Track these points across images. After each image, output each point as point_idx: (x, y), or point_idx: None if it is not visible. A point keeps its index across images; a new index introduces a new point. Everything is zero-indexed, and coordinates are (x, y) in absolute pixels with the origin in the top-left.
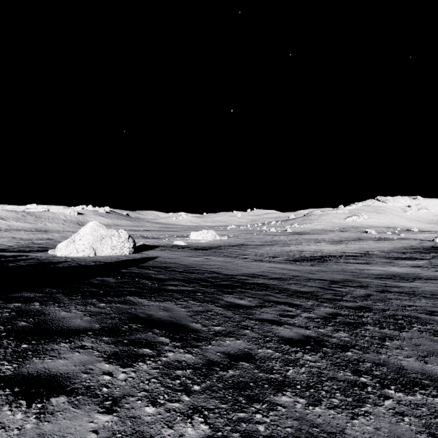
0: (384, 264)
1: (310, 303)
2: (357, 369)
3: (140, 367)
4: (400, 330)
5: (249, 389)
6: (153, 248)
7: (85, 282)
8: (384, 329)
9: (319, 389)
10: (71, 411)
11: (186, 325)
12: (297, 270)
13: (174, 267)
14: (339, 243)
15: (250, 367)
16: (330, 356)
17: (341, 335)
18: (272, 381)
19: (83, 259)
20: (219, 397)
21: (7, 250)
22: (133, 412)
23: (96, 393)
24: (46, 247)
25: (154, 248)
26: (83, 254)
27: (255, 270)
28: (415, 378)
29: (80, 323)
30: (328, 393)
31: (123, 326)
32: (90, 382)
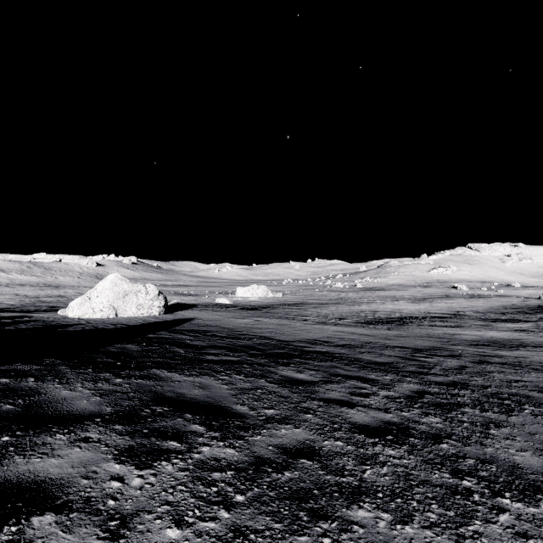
0: (480, 327)
1: (389, 378)
2: (457, 469)
3: (163, 468)
4: (508, 413)
5: (312, 500)
6: (190, 307)
7: (100, 351)
8: (487, 412)
9: (408, 498)
10: (59, 537)
11: (228, 408)
12: (370, 335)
13: (215, 332)
14: (422, 302)
15: (314, 467)
16: (420, 449)
17: (432, 421)
18: (343, 487)
19: (101, 320)
20: (271, 513)
21: (7, 309)
22: (148, 537)
23: (98, 508)
24: (56, 306)
25: (191, 308)
26: (101, 315)
27: (318, 335)
28: (535, 480)
29: (86, 406)
30: (420, 504)
31: (144, 409)
32: (91, 491)
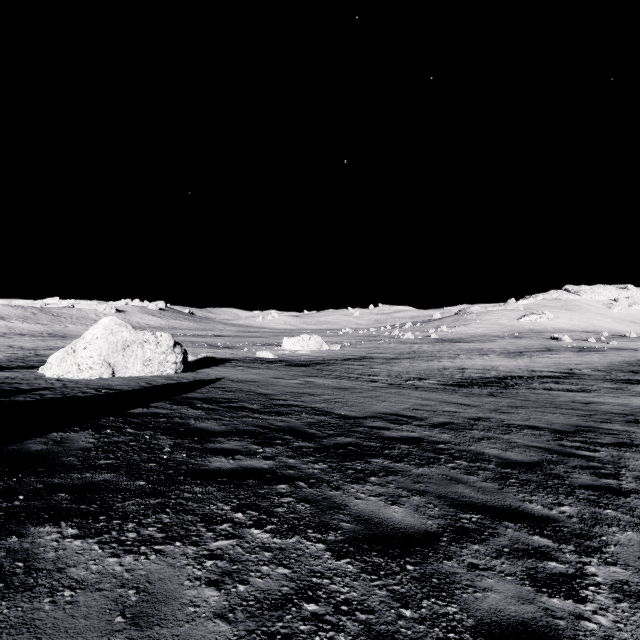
0: (614, 392)
1: (570, 510)
2: None
3: None
4: None
5: None
6: (222, 362)
7: None
8: None
9: None
10: None
11: None
12: (472, 405)
13: (244, 401)
14: (519, 356)
15: None
16: None
17: None
18: None
19: (86, 382)
20: None
21: None
22: None
23: None
24: None
25: (222, 363)
26: (89, 375)
27: (397, 406)
28: None
29: None
30: None
31: None
32: None
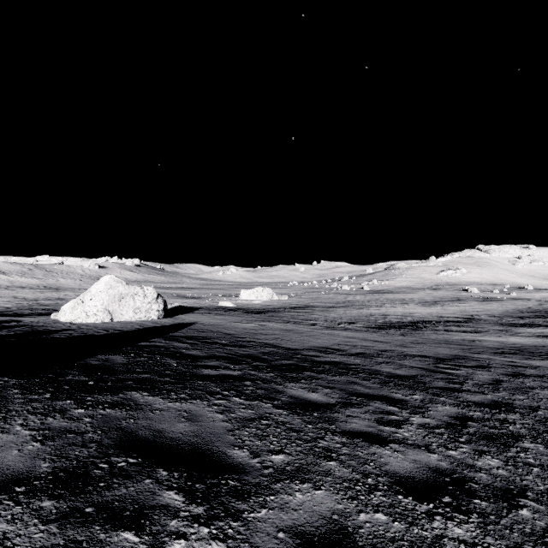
0: (499, 333)
1: (418, 397)
2: None
3: None
4: None
5: None
6: (192, 310)
7: (77, 364)
8: None
9: None
10: None
11: (221, 454)
12: (384, 342)
13: (215, 338)
14: (433, 305)
15: None
16: (496, 523)
17: (490, 464)
18: None
19: (94, 325)
20: None
21: (1, 313)
22: None
23: None
24: (53, 309)
25: (192, 311)
26: (94, 320)
27: (328, 342)
28: None
29: (12, 461)
30: None
31: (99, 463)
32: None
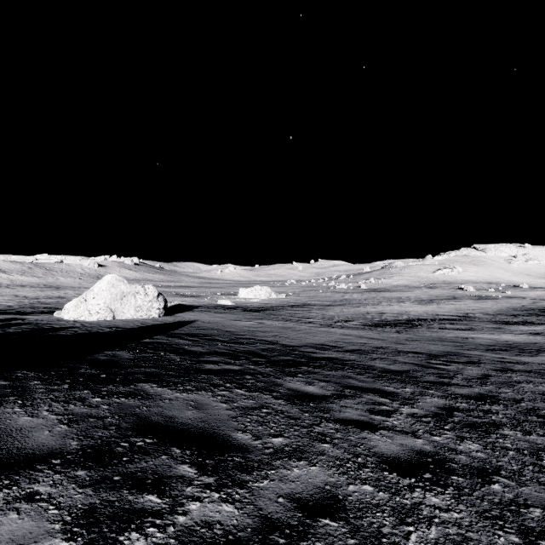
0: (492, 330)
1: (409, 390)
2: (525, 526)
3: None
4: None
5: None
6: (191, 308)
7: (86, 359)
8: (530, 435)
9: None
10: None
11: (227, 436)
12: (380, 339)
13: (216, 336)
14: (429, 303)
15: (341, 533)
16: (469, 494)
17: (471, 448)
18: None
19: (97, 323)
20: None
21: (3, 311)
22: None
23: None
24: (54, 307)
25: (192, 309)
26: (97, 318)
27: (324, 339)
28: None
29: (45, 439)
30: None
31: (120, 442)
32: None
